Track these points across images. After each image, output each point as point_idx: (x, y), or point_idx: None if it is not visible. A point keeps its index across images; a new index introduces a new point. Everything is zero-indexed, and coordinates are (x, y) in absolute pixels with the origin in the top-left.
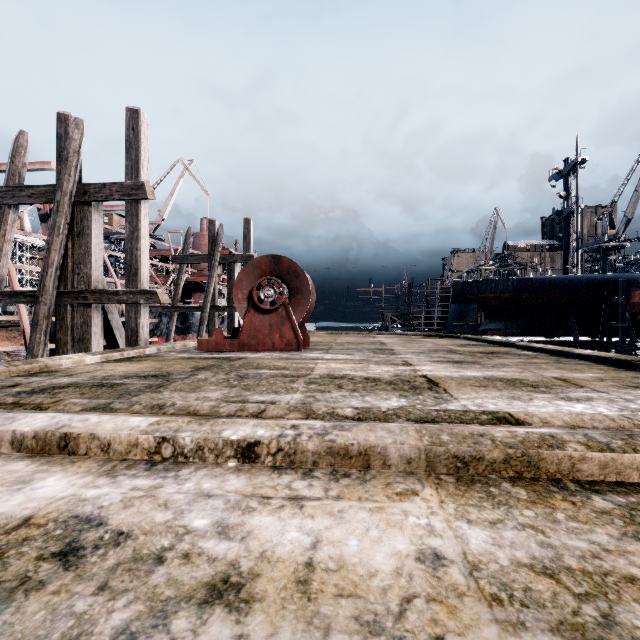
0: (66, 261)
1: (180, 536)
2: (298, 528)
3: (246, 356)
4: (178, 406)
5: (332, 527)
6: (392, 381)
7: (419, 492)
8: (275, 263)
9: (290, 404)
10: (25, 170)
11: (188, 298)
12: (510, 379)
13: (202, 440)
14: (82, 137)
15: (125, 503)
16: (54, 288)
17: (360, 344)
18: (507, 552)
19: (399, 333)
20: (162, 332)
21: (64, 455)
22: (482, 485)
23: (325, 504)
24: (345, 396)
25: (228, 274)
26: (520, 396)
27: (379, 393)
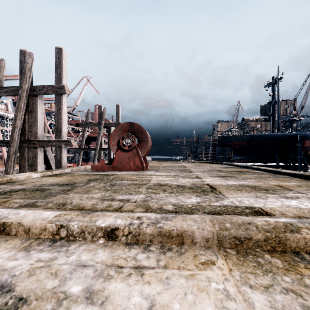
0: (24, 125)
1: (60, 301)
2: (139, 293)
3: (116, 173)
4: (73, 204)
5: (162, 292)
6: (191, 187)
7: (215, 262)
8: (131, 126)
9: (137, 201)
10: (4, 79)
11: (89, 144)
12: (253, 186)
13: (84, 227)
14: (32, 62)
15: (30, 272)
16: (18, 139)
17: (173, 167)
18: None
19: (192, 161)
20: (75, 161)
21: (3, 235)
22: (253, 256)
23: (157, 272)
24: (167, 196)
25: (108, 132)
26: (260, 196)
27: (185, 194)
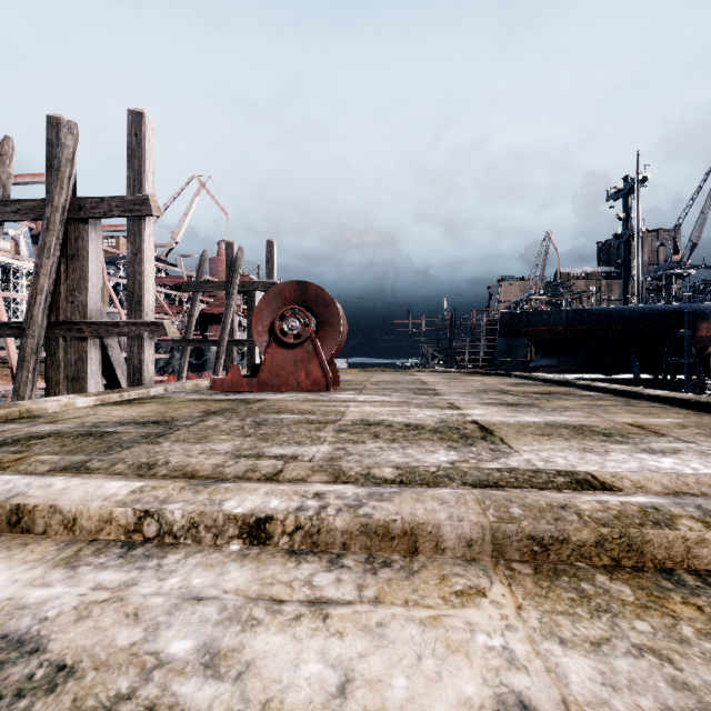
0: (58, 287)
1: (147, 672)
2: (320, 656)
3: (266, 397)
4: (172, 465)
5: (369, 653)
6: (438, 428)
7: (486, 591)
8: (300, 290)
9: (315, 459)
10: (11, 182)
11: (204, 331)
12: (577, 426)
13: (196, 514)
14: (76, 144)
15: (79, 612)
16: (44, 319)
17: (398, 383)
18: (627, 699)
19: (441, 370)
20: (174, 369)
21: (16, 534)
22: (570, 579)
23: (358, 612)
24: (382, 448)
25: (248, 304)
26: (593, 447)
27: (423, 444)
